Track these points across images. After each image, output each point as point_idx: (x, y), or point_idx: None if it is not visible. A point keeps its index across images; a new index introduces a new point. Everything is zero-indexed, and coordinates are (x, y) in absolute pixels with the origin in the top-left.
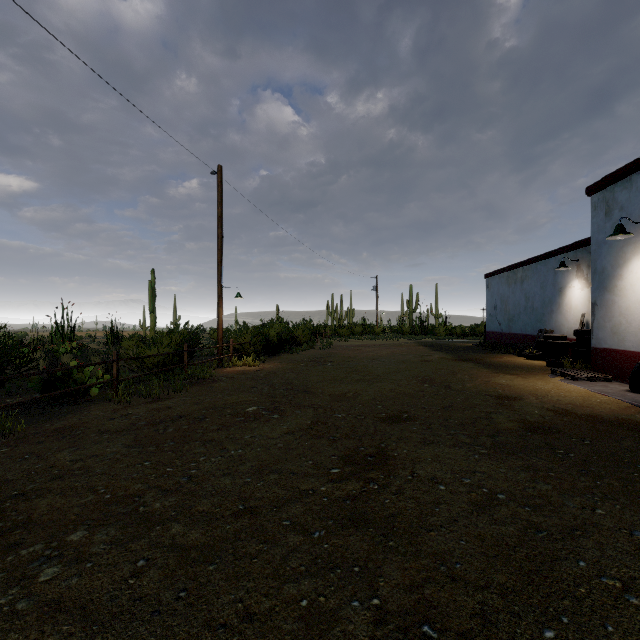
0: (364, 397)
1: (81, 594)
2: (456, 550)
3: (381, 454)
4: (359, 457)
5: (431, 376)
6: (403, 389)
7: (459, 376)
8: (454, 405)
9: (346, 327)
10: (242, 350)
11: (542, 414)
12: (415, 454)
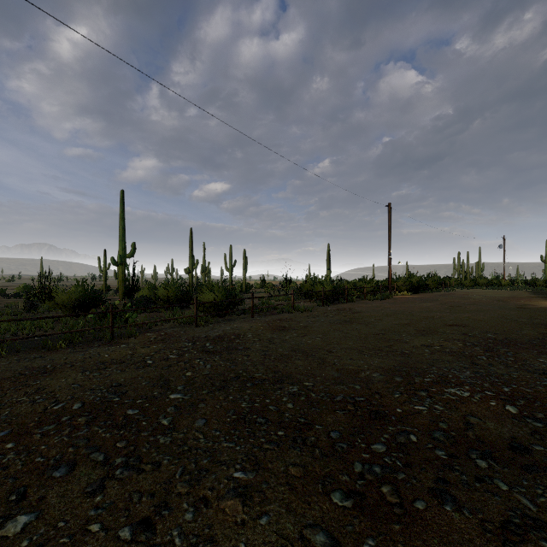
0: (462, 302)
1: (407, 309)
2: (466, 310)
3: (459, 306)
4: (453, 306)
5: (502, 299)
6: (481, 301)
7: (520, 300)
8: (498, 304)
9: (469, 279)
10: (398, 289)
11: (534, 307)
12: (469, 306)
